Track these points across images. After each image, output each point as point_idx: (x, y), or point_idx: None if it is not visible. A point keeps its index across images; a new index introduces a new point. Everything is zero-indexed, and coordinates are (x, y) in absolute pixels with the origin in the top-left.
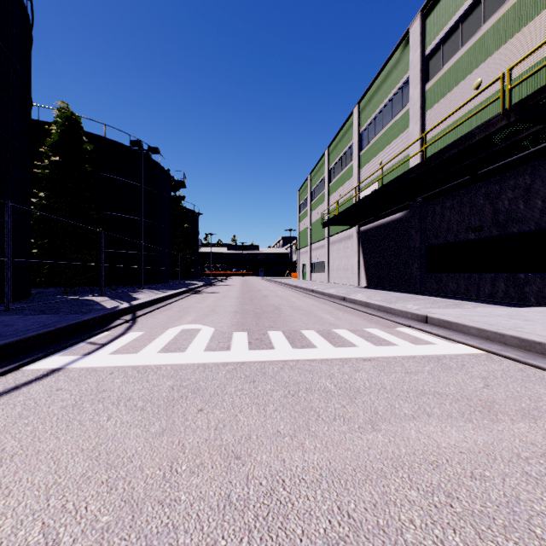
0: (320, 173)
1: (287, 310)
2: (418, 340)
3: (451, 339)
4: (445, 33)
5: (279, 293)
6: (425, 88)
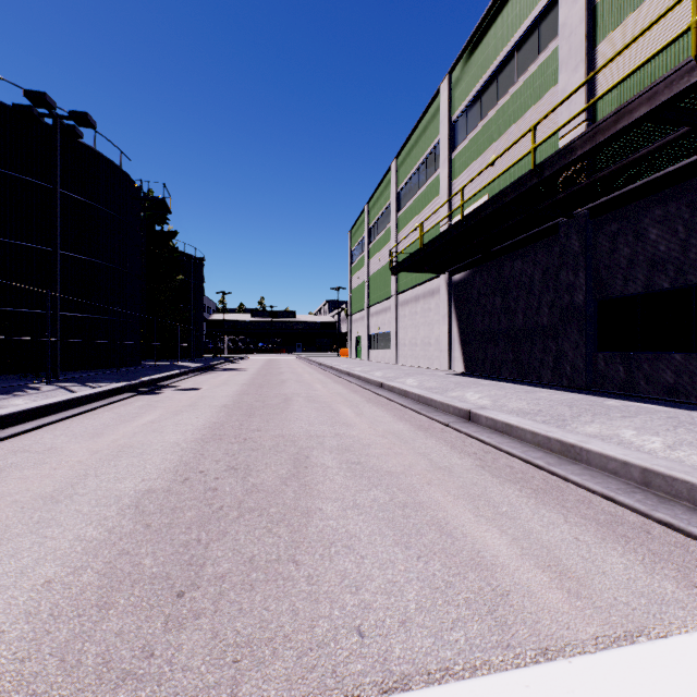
0: (383, 200)
1: (331, 476)
2: None
3: None
4: None
5: (317, 391)
6: None
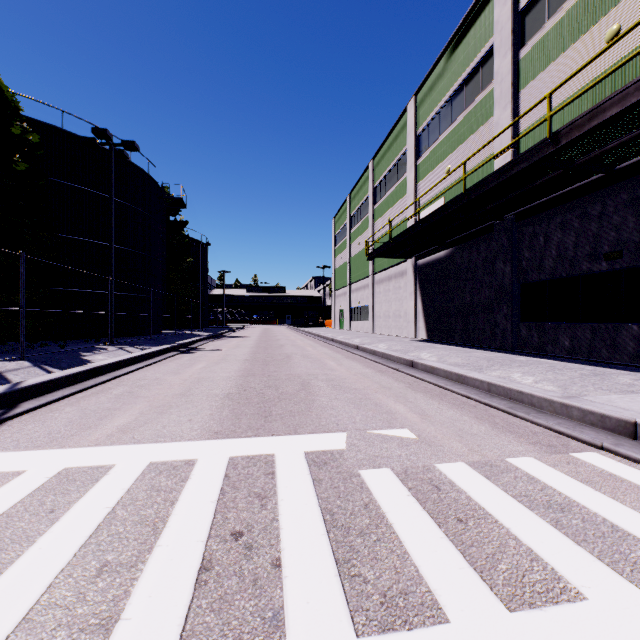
0: (362, 193)
1: (323, 389)
2: None
3: None
4: None
5: (309, 352)
6: (519, 56)
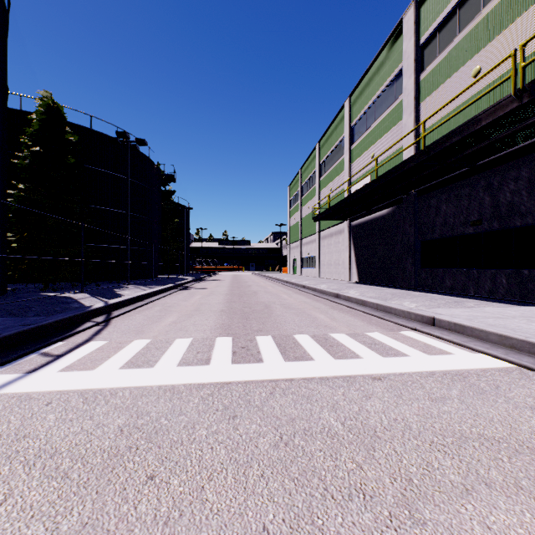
0: (310, 168)
1: (278, 308)
2: (430, 349)
3: (468, 347)
4: (441, 20)
5: (269, 289)
6: (419, 78)
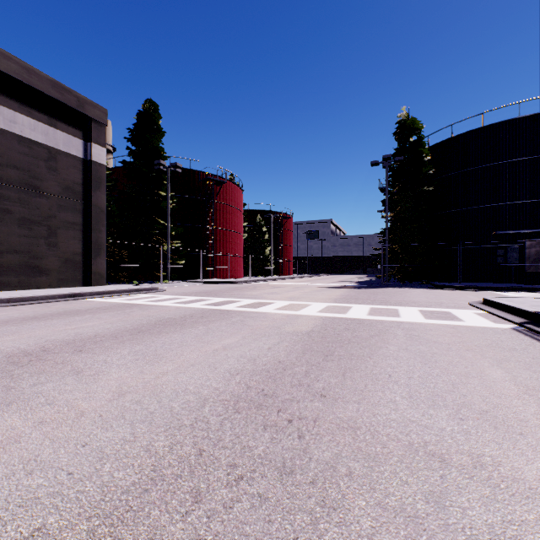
0: None
1: None
2: None
3: None
4: None
5: None
6: None
